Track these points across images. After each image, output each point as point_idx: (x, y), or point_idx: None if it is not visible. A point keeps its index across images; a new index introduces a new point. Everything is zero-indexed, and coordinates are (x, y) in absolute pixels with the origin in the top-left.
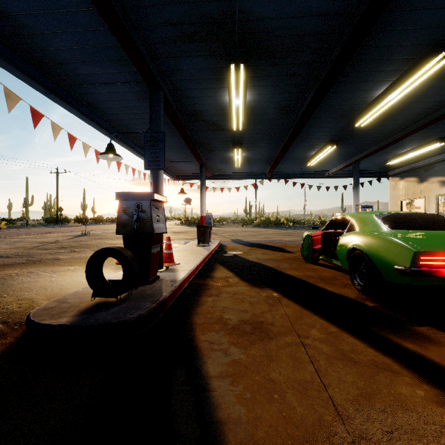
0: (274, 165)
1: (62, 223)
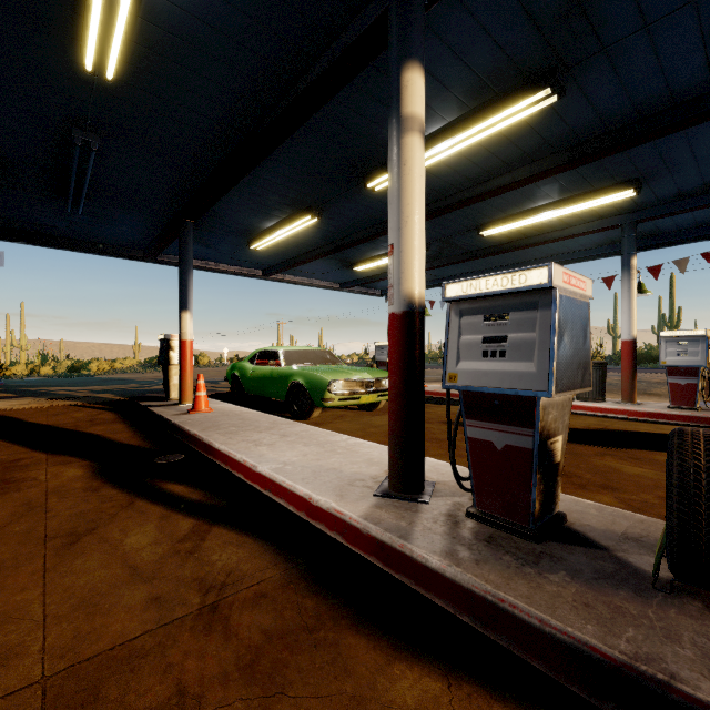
0: (584, 160)
1: None
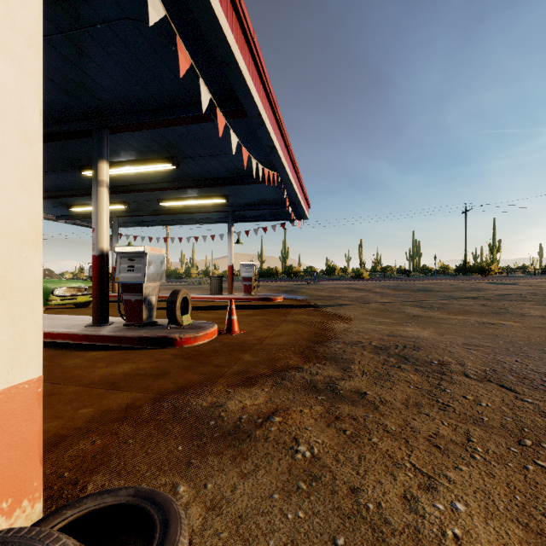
0: (198, 187)
1: (466, 274)
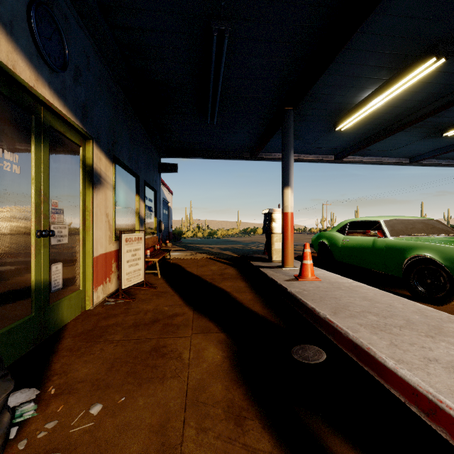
0: None
1: None
